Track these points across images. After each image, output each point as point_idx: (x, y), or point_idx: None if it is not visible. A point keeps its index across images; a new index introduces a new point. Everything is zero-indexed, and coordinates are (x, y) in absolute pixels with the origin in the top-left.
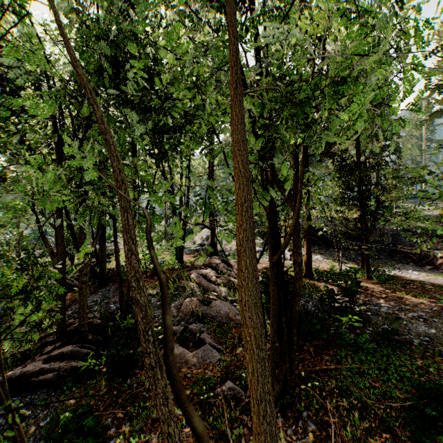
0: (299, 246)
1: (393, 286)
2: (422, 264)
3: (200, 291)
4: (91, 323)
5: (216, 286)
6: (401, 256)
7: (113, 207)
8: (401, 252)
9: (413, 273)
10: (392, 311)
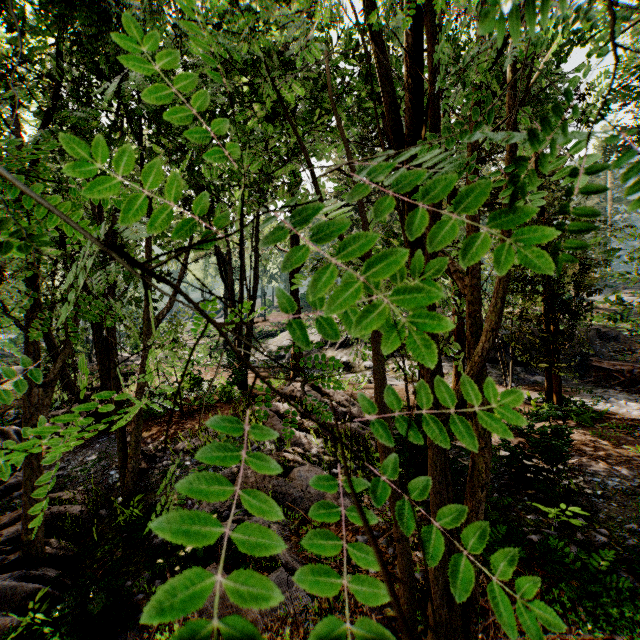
0: (482, 375)
1: (611, 434)
2: (637, 390)
3: (273, 442)
4: (63, 514)
5: (301, 433)
6: (599, 375)
7: (109, 293)
8: (598, 370)
9: (629, 406)
10: (630, 489)
